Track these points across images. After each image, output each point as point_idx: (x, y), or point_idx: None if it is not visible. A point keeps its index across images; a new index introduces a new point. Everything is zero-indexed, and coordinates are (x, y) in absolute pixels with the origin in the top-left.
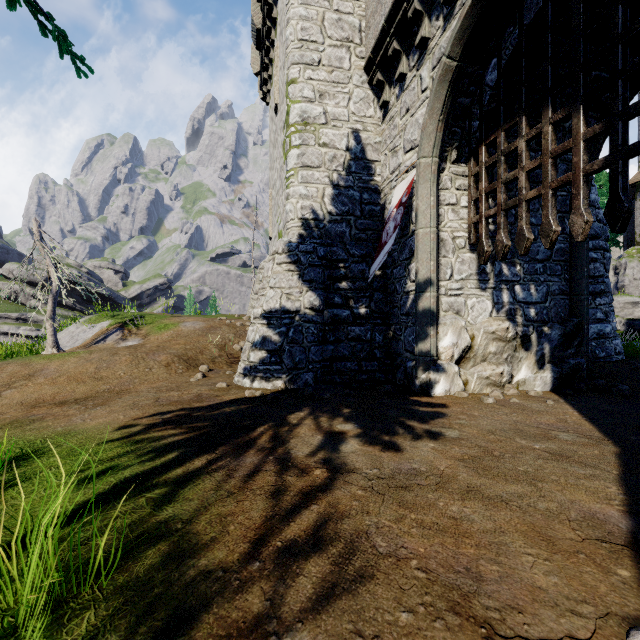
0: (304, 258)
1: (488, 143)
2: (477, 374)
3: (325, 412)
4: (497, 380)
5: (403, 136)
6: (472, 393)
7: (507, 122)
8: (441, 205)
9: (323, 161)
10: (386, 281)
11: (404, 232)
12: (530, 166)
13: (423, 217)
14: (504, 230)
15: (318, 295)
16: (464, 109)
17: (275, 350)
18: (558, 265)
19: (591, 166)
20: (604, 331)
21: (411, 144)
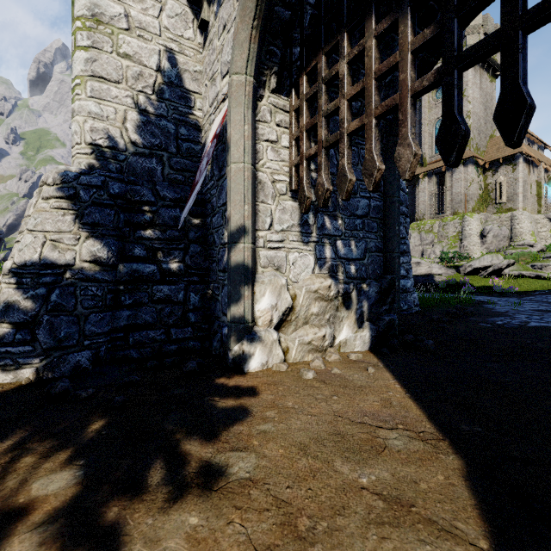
0: (85, 193)
1: (309, 71)
2: (299, 339)
3: (51, 436)
4: (319, 344)
5: (220, 59)
6: (293, 362)
7: (328, 43)
8: (259, 140)
9: (124, 76)
10: (206, 232)
11: (221, 173)
12: (352, 92)
13: (236, 149)
14: (325, 172)
15: (106, 244)
16: (283, 24)
17: (24, 322)
18: (375, 222)
19: (420, 82)
20: (406, 286)
21: (227, 66)
